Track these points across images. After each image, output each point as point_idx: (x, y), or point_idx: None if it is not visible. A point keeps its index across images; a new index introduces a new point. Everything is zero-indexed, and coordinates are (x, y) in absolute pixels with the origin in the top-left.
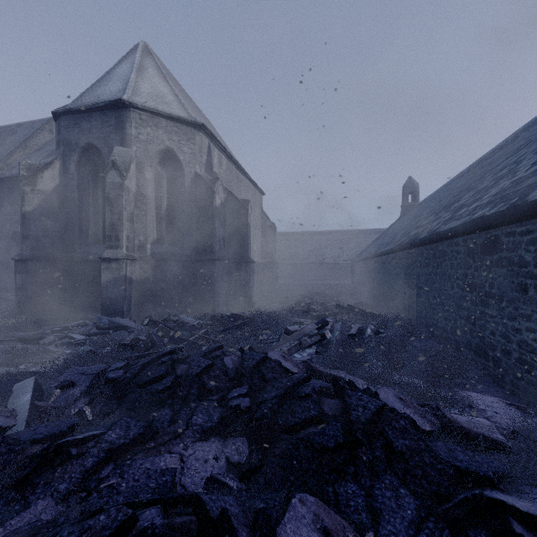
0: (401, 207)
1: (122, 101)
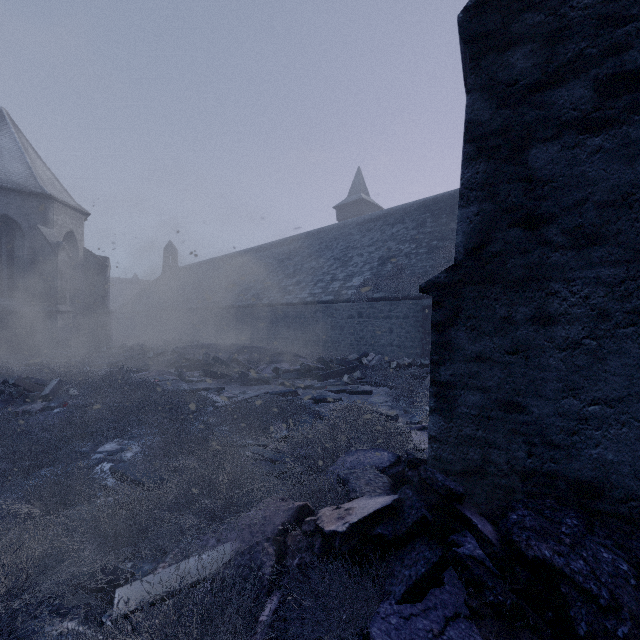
0: (163, 266)
1: (50, 196)
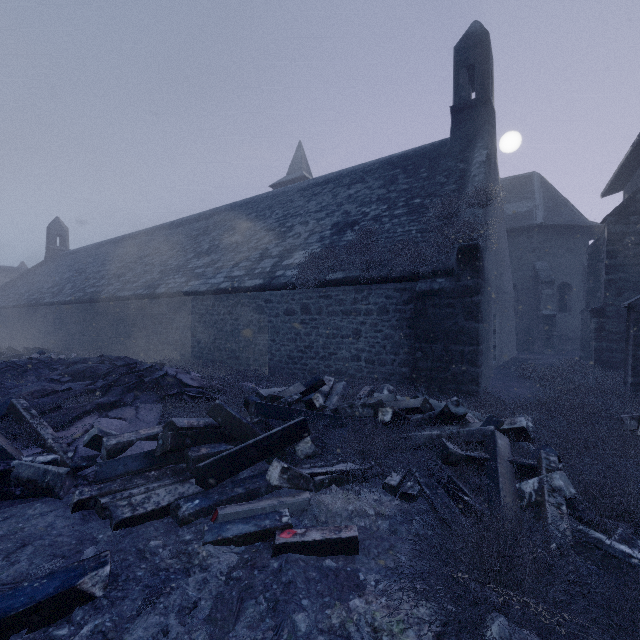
0: (47, 249)
1: None
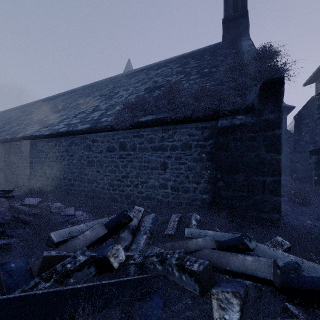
0: None
1: None
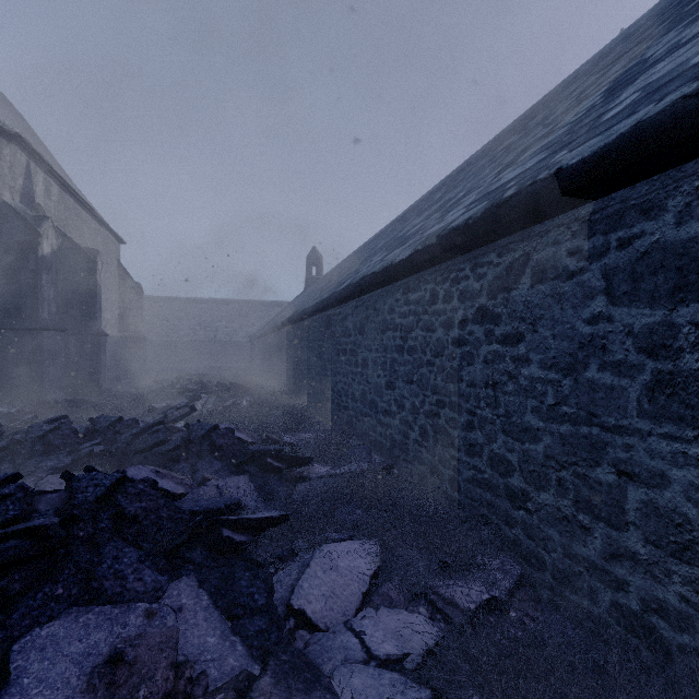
0: (306, 279)
1: None
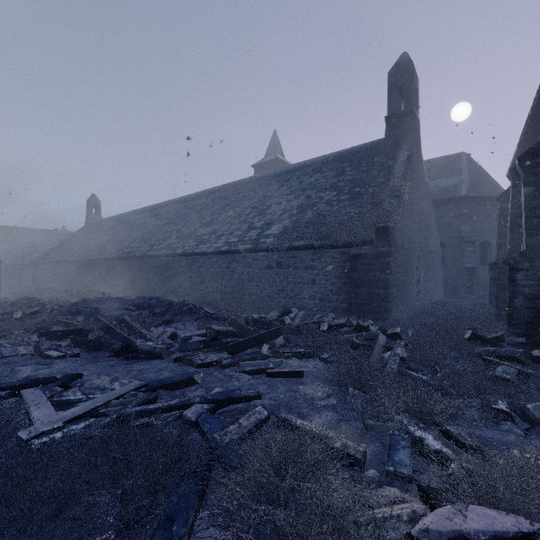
0: (86, 218)
1: None
